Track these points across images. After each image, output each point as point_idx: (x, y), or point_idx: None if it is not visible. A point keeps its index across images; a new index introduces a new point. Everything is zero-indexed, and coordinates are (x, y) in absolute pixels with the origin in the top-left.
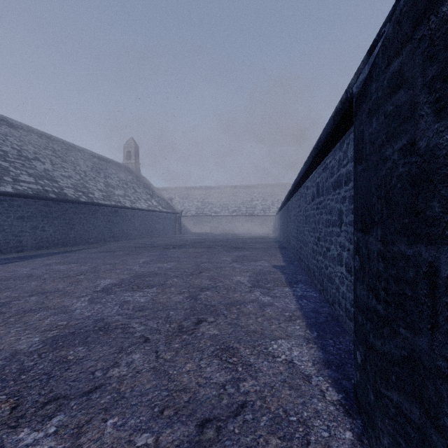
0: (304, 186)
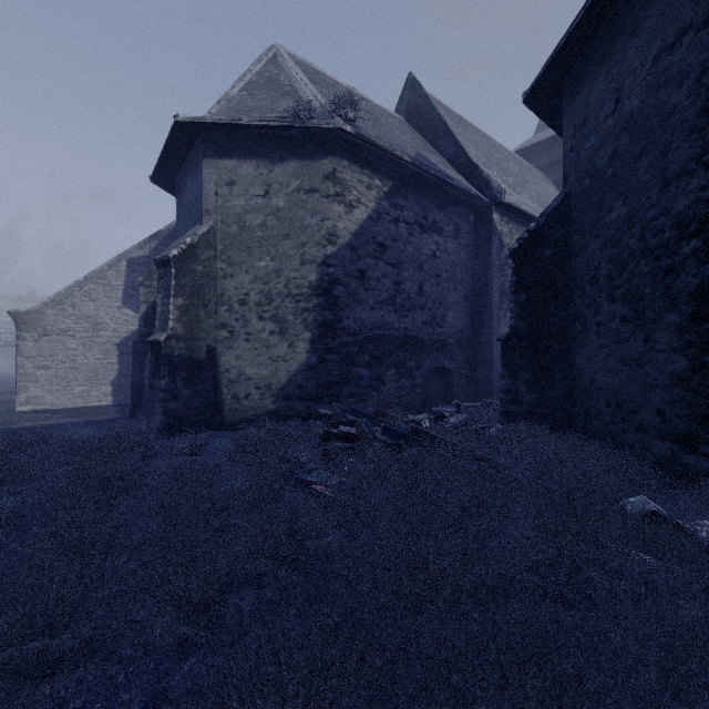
0: None
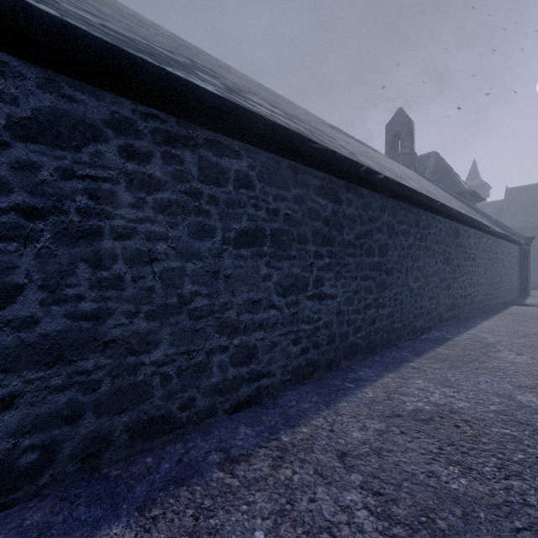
0: (502, 243)
